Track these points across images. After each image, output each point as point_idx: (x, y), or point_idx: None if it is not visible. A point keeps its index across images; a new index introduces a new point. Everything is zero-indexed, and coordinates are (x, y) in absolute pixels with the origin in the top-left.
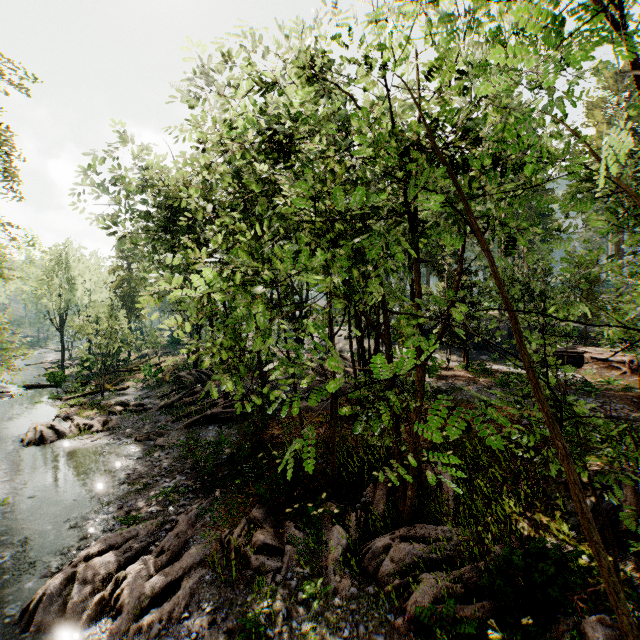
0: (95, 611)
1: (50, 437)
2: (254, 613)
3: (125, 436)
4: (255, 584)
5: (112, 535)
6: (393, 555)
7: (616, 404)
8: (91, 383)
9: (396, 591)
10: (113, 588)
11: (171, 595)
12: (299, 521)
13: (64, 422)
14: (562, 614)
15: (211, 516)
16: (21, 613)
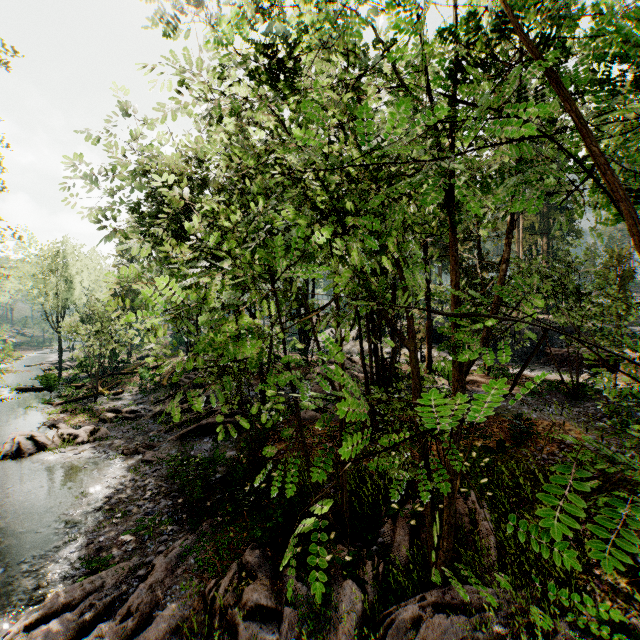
0: None
1: (29, 449)
2: None
3: (112, 448)
4: None
5: (69, 588)
6: (425, 633)
7: None
8: (87, 386)
9: None
10: None
11: None
12: (302, 569)
13: (50, 431)
14: None
15: (195, 558)
16: None
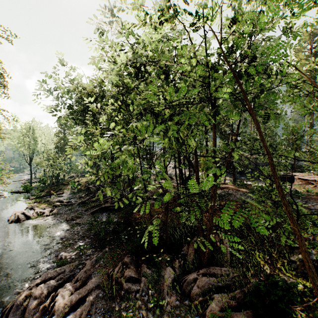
0: (40, 314)
1: (22, 218)
2: (124, 315)
3: (61, 218)
4: (125, 298)
5: (51, 271)
6: (198, 284)
7: (312, 202)
8: (45, 190)
9: (200, 303)
10: (50, 301)
11: (81, 305)
12: (149, 264)
13: (30, 211)
14: (290, 317)
15: (103, 261)
16: (1, 314)
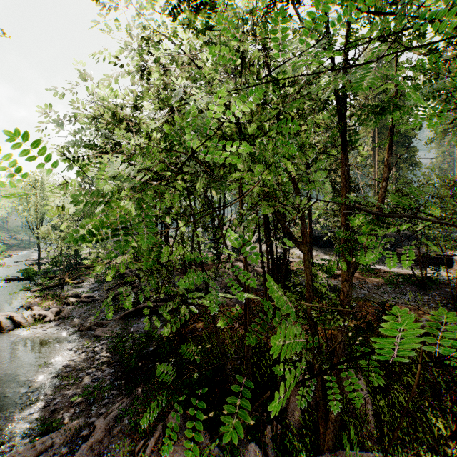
0: None
1: (8, 327)
2: None
3: (71, 326)
4: None
5: (23, 449)
6: None
7: None
8: (57, 277)
9: None
10: None
11: None
12: (214, 431)
13: (26, 312)
14: None
15: (129, 420)
16: None
